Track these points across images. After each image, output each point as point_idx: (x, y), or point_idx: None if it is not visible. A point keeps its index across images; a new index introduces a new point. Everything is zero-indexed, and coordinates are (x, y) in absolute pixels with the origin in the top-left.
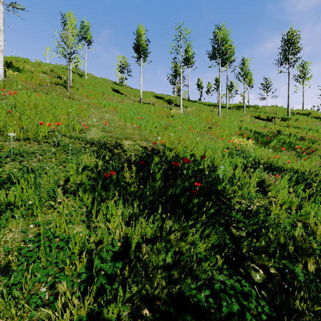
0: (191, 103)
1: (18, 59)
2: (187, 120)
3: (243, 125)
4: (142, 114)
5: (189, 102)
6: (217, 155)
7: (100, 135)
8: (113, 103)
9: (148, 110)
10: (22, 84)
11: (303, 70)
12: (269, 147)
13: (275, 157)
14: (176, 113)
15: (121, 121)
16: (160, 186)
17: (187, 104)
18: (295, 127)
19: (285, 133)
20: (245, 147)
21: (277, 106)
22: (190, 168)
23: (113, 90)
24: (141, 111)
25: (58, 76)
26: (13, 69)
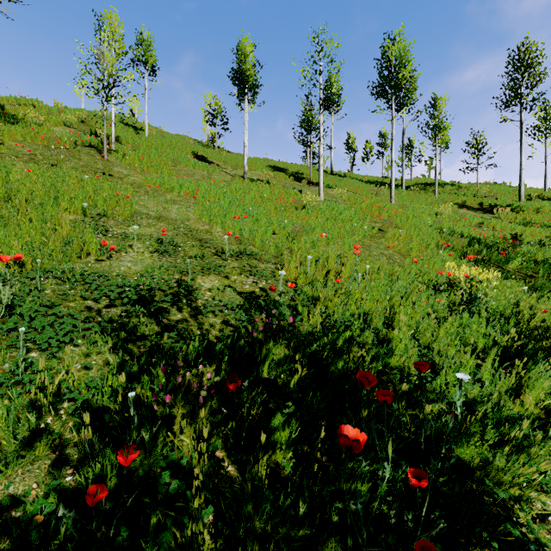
0: (337, 179)
1: (21, 101)
2: (335, 214)
3: (444, 224)
4: (245, 205)
5: (333, 176)
6: (430, 322)
7: (144, 265)
8: (188, 182)
9: (259, 195)
10: (14, 147)
11: (546, 117)
12: (516, 278)
13: (547, 309)
14: (313, 200)
15: (202, 221)
16: (291, 460)
17: (329, 180)
18: (541, 225)
19: (526, 238)
20: (478, 287)
21: (496, 183)
22: (366, 365)
23: (195, 156)
24: (244, 197)
25: (94, 131)
26: (3, 118)
